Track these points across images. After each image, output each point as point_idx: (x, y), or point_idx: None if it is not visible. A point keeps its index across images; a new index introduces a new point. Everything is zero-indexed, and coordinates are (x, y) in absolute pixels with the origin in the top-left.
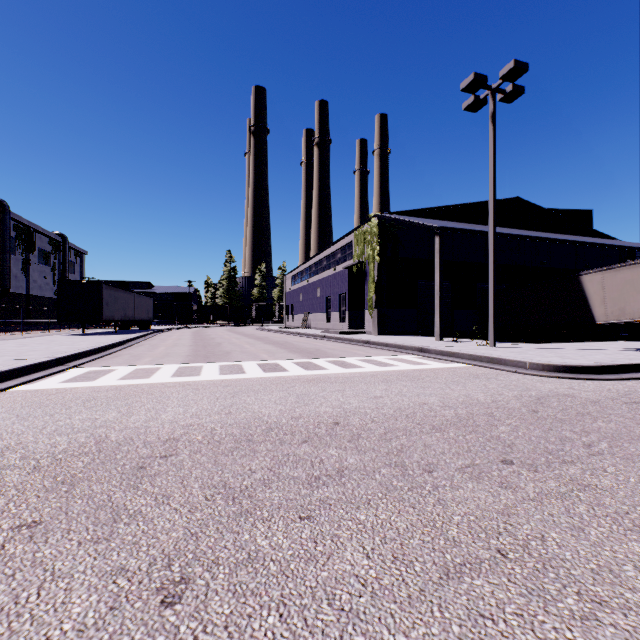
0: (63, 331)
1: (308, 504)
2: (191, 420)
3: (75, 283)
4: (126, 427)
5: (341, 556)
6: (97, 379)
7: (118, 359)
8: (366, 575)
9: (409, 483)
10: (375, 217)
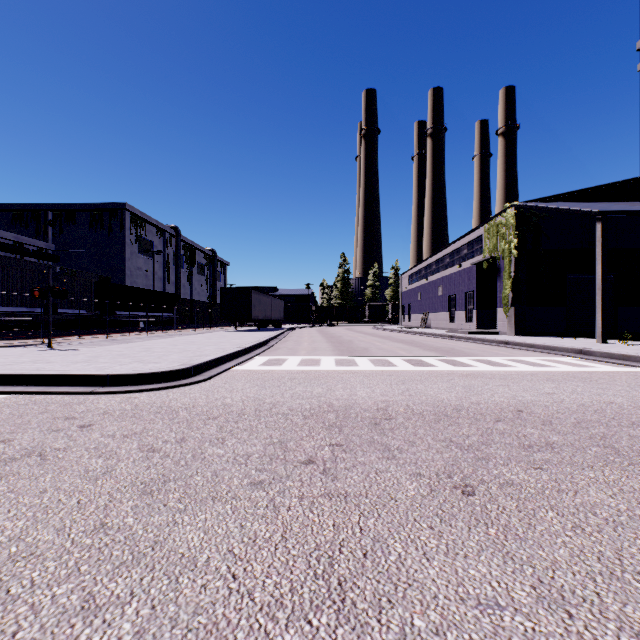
0: (219, 329)
1: (533, 461)
2: (383, 398)
3: (232, 289)
4: (338, 398)
5: (586, 493)
6: (282, 365)
7: (281, 351)
8: (617, 506)
9: (627, 460)
10: (511, 207)
